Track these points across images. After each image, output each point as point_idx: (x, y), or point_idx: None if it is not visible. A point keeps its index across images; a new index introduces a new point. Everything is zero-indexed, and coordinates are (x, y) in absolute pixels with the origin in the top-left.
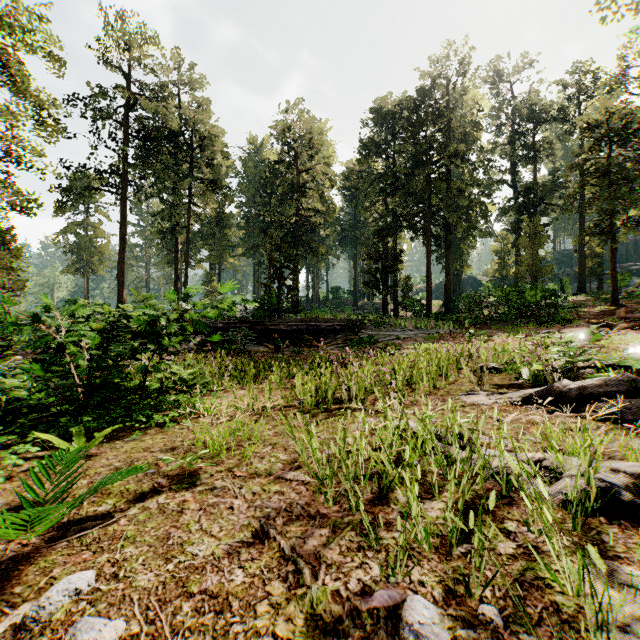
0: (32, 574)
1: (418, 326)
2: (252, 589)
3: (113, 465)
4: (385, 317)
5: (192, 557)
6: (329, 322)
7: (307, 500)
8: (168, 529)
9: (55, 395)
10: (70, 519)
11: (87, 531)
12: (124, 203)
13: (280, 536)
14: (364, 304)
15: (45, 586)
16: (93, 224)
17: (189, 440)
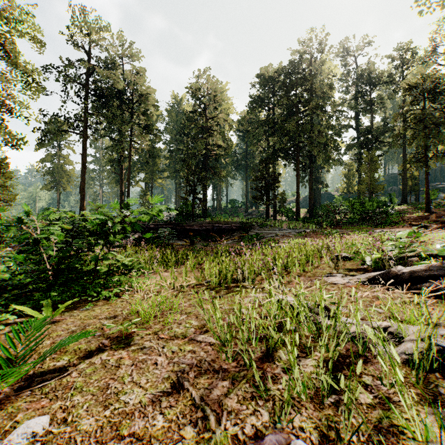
0: (1, 418)
1: (290, 227)
2: (169, 432)
3: (70, 329)
4: (267, 220)
5: (124, 405)
6: (228, 224)
7: (212, 357)
8: (107, 381)
9: (31, 276)
10: (35, 372)
11: (46, 382)
12: (84, 140)
13: (192, 387)
14: (252, 211)
15: (10, 428)
16: (63, 155)
17: (127, 310)
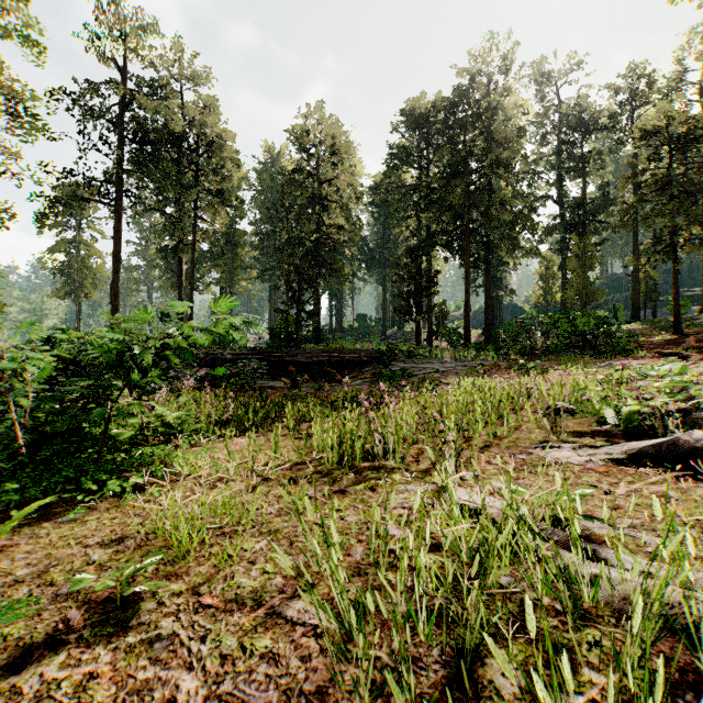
0: None
1: (457, 357)
2: None
3: (14, 574)
4: (419, 347)
5: None
6: (355, 353)
7: (320, 680)
8: None
9: None
10: None
11: None
12: (118, 216)
13: None
14: (394, 333)
15: None
16: (86, 242)
17: (150, 522)
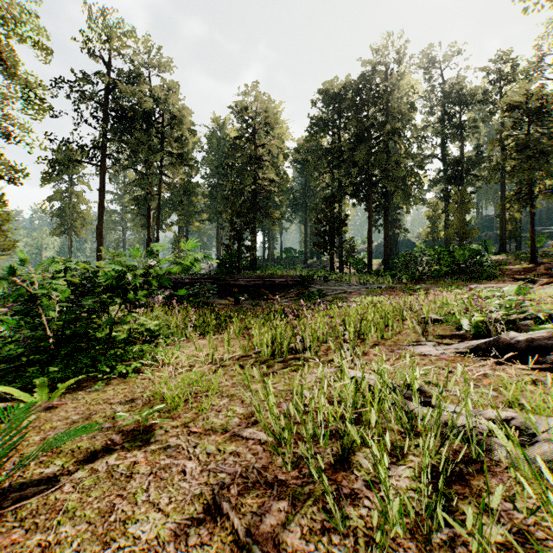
0: None
1: (361, 281)
2: None
3: (70, 418)
4: (332, 273)
5: (133, 540)
6: (283, 278)
7: (264, 463)
8: (113, 499)
9: (26, 346)
10: (13, 483)
11: (24, 502)
12: (102, 173)
13: (234, 512)
14: (313, 262)
15: None
16: (76, 192)
17: (149, 391)
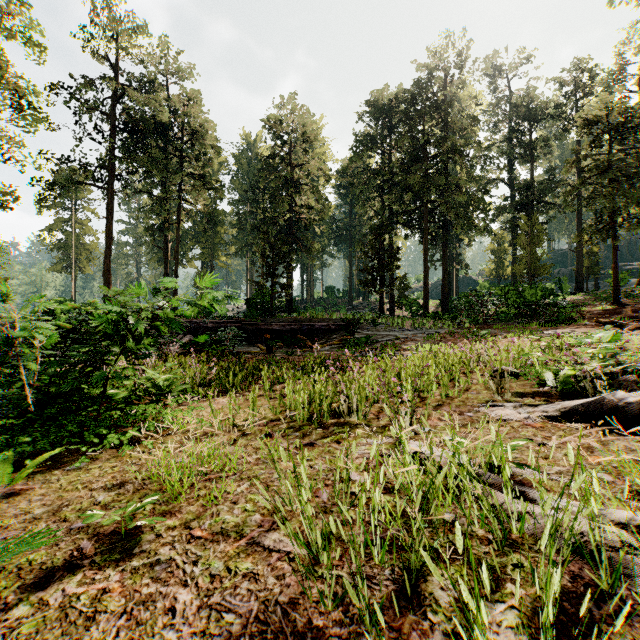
0: None
1: (416, 326)
2: None
3: (32, 513)
4: (382, 316)
5: None
6: (324, 322)
7: (292, 594)
8: None
9: None
10: None
11: None
12: (110, 198)
13: None
14: (359, 304)
15: None
16: (81, 221)
17: (146, 470)
